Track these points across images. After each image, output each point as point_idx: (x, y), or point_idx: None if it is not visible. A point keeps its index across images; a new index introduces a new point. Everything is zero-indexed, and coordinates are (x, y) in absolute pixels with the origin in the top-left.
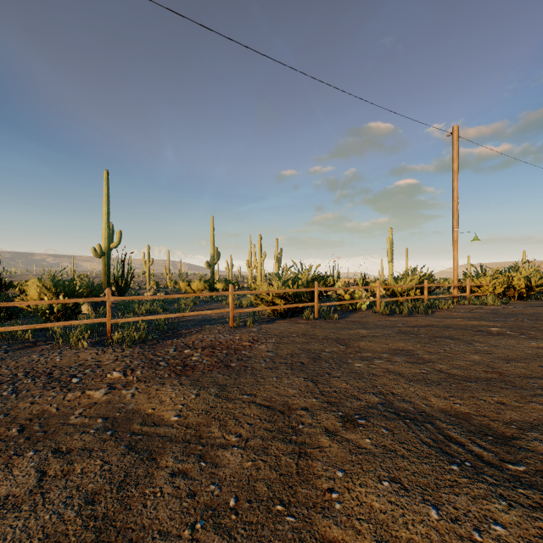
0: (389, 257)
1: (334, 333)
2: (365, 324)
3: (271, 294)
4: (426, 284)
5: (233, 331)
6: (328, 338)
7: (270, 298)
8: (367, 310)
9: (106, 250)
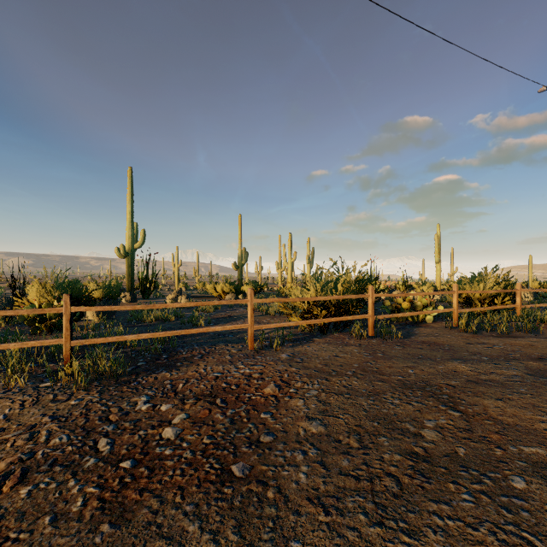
0: (436, 257)
1: (413, 368)
2: (450, 350)
3: (306, 302)
4: (519, 289)
5: (252, 358)
6: (409, 381)
7: (304, 306)
8: (434, 322)
9: (130, 251)
